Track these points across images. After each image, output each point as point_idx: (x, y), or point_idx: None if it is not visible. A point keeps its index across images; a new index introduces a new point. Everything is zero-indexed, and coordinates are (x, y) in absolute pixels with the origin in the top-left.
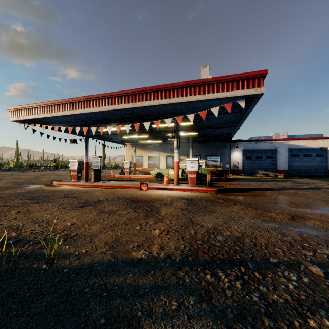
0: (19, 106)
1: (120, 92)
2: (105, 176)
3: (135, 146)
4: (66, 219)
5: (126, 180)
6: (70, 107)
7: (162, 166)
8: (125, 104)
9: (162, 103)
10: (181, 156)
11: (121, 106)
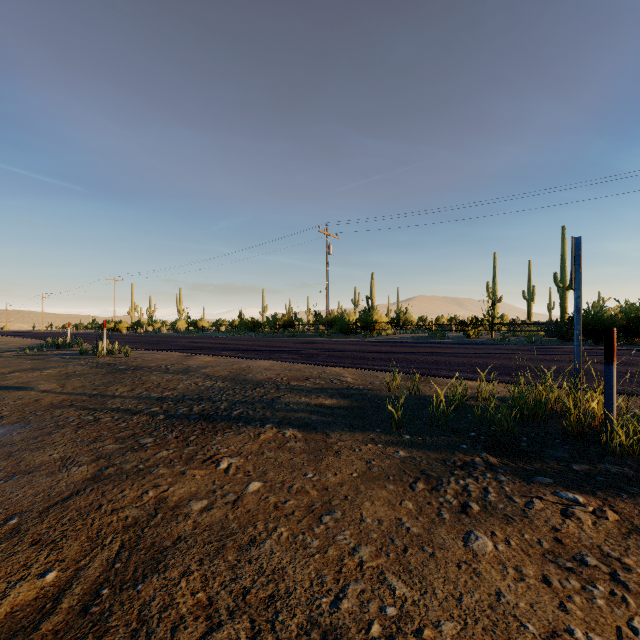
0: None
1: None
2: None
3: None
4: (568, 608)
5: None
6: None
7: None
8: None
9: None
10: None
11: None
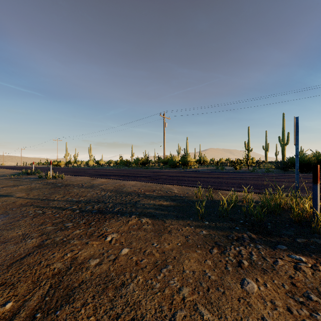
0: None
1: None
2: None
3: None
4: None
5: None
6: None
7: None
8: None
9: None
10: None
11: None
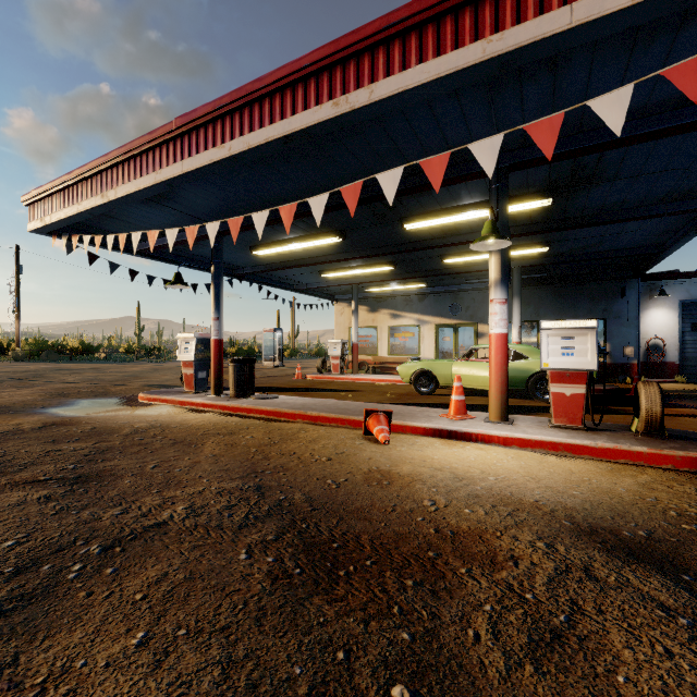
0: (42, 186)
1: (288, 69)
2: (285, 375)
3: (356, 300)
4: None
5: (331, 390)
6: (148, 164)
7: (427, 351)
8: (307, 112)
9: (461, 63)
10: (479, 325)
11: (292, 121)
